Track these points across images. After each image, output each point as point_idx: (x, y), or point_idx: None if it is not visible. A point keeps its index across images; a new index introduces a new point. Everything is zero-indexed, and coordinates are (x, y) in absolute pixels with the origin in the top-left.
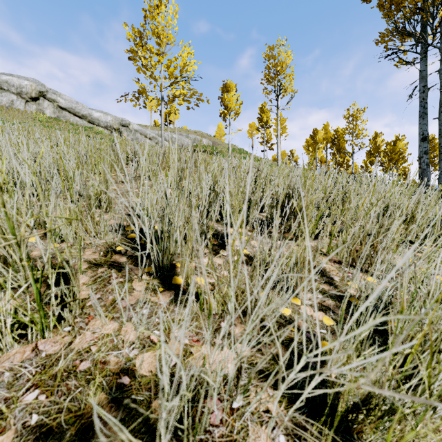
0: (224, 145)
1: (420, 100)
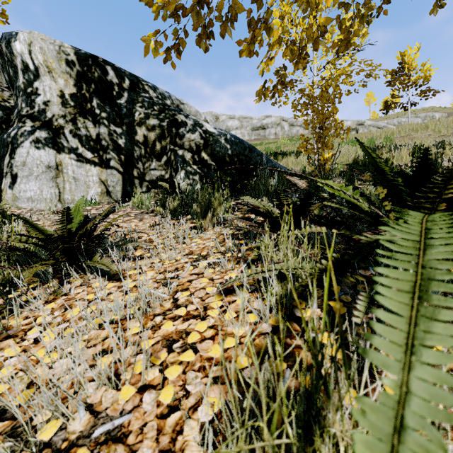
0: None
1: None
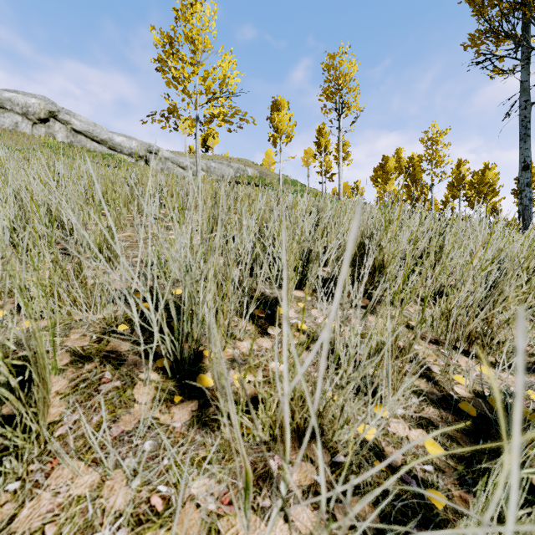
0: (273, 176)
1: (521, 118)
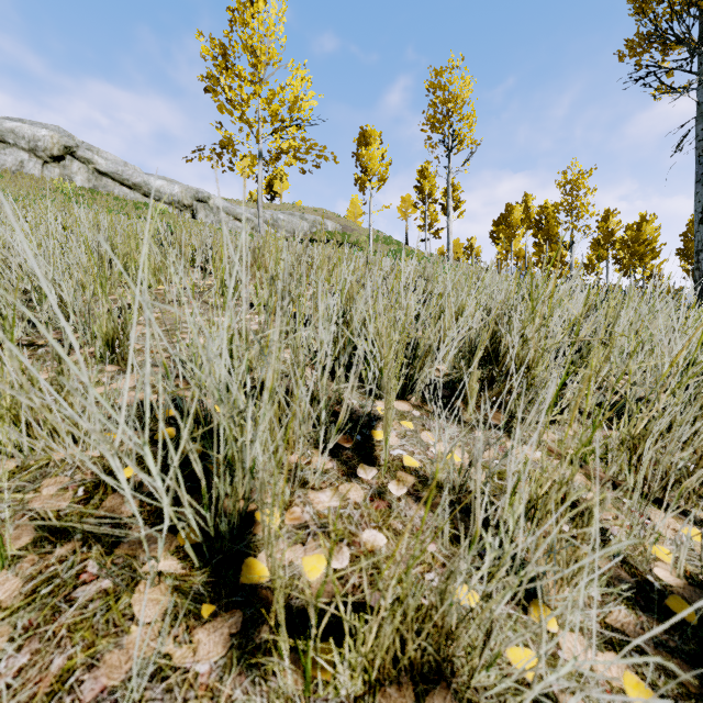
0: (361, 231)
1: (697, 153)
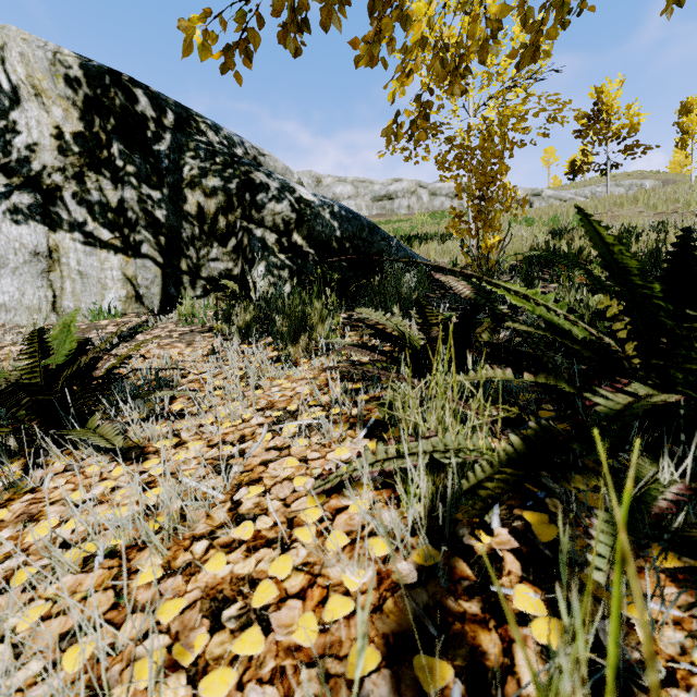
0: (686, 180)
1: None
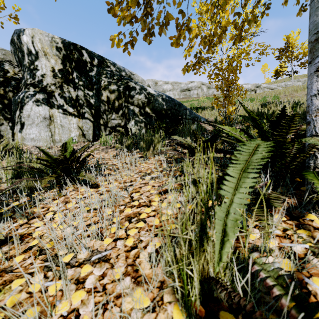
0: None
1: None
